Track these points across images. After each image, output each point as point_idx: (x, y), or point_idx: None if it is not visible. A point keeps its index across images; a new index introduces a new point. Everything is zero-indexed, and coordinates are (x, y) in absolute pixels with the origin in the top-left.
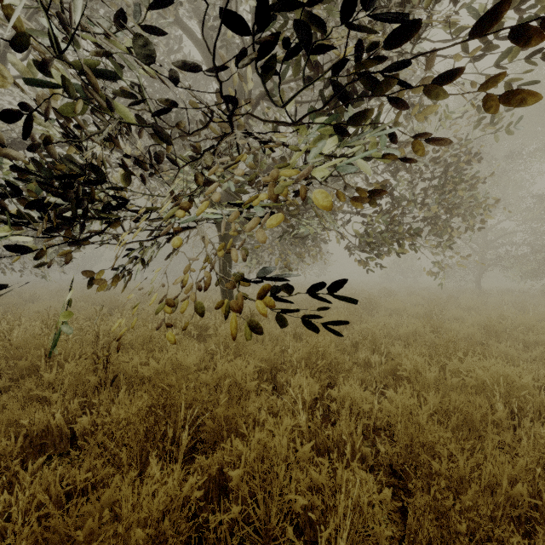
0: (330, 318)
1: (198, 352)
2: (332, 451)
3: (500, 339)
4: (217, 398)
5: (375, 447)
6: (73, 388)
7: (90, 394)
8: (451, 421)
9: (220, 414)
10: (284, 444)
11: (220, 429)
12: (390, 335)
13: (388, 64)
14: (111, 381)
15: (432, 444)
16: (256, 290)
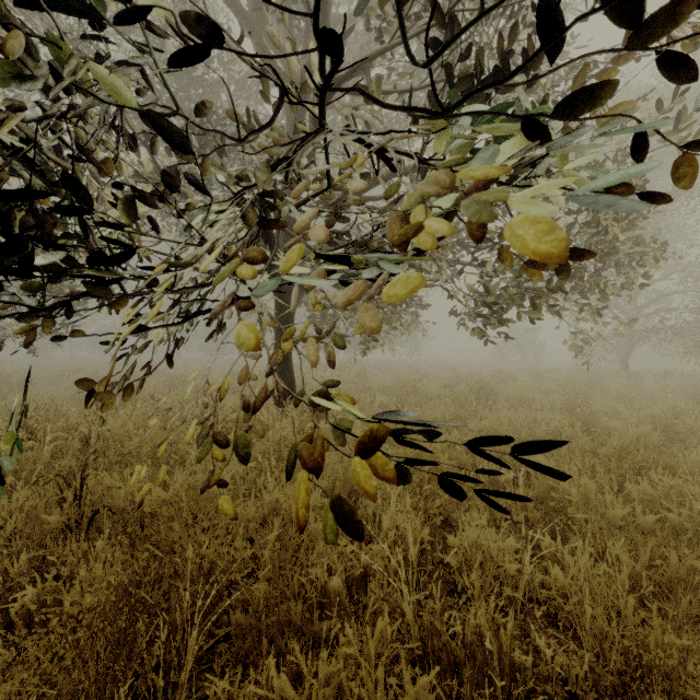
0: (434, 412)
1: (238, 465)
2: (463, 665)
3: (685, 444)
4: (264, 544)
5: (529, 639)
6: (25, 532)
7: (50, 544)
8: (679, 609)
9: (259, 596)
10: (380, 682)
11: (257, 624)
12: (520, 436)
13: (516, 48)
14: (88, 520)
15: (666, 671)
16: (328, 373)
